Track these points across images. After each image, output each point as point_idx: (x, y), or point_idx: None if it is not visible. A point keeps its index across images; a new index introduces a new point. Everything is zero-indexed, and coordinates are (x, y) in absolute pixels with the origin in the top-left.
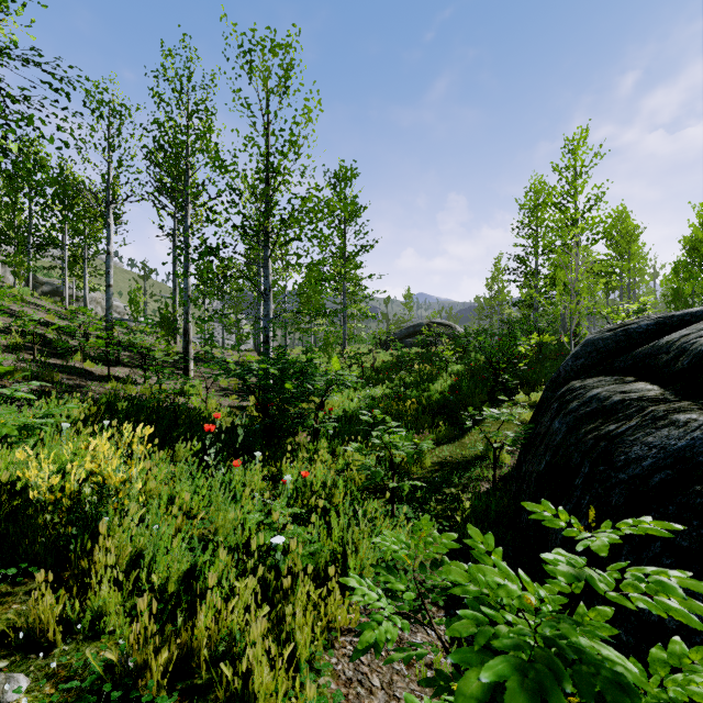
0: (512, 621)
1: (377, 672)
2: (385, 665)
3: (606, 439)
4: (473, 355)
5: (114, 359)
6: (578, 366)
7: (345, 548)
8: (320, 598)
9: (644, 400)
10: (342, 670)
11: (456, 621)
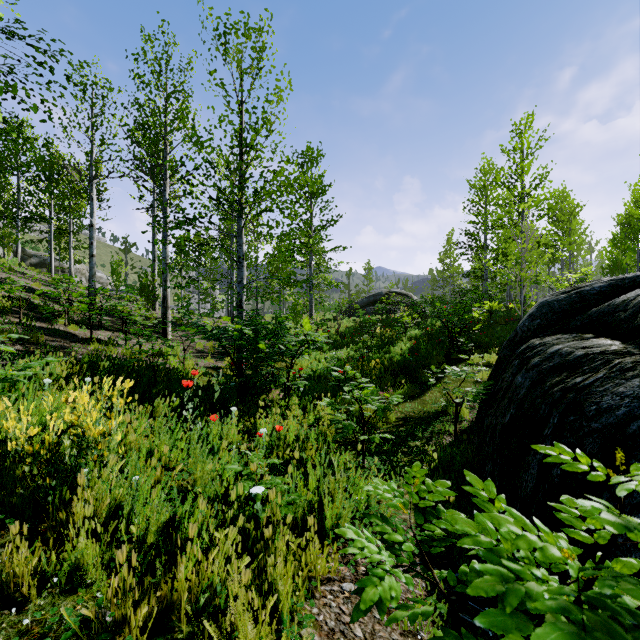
0: (542, 577)
1: (359, 622)
2: (388, 624)
3: (574, 391)
4: (430, 321)
5: (97, 323)
6: (534, 326)
7: (321, 498)
8: (298, 547)
9: (608, 353)
10: (324, 621)
11: (474, 576)
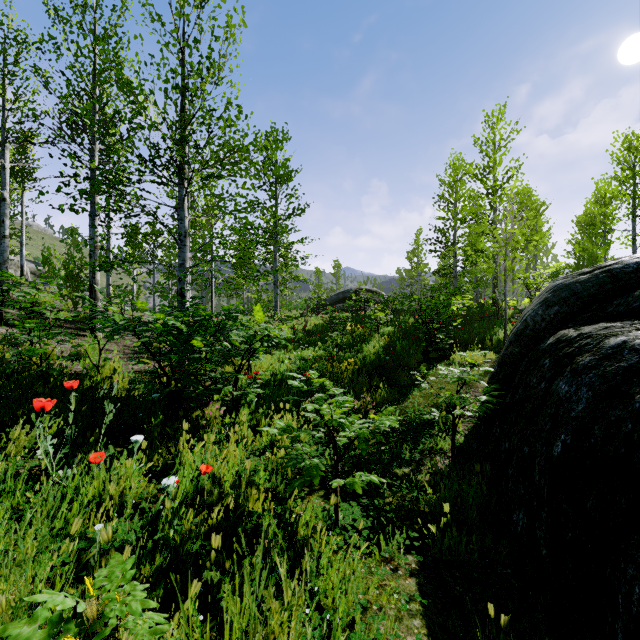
0: None
1: None
2: None
3: None
4: (402, 318)
5: None
6: (551, 315)
7: None
8: None
9: None
10: None
11: None
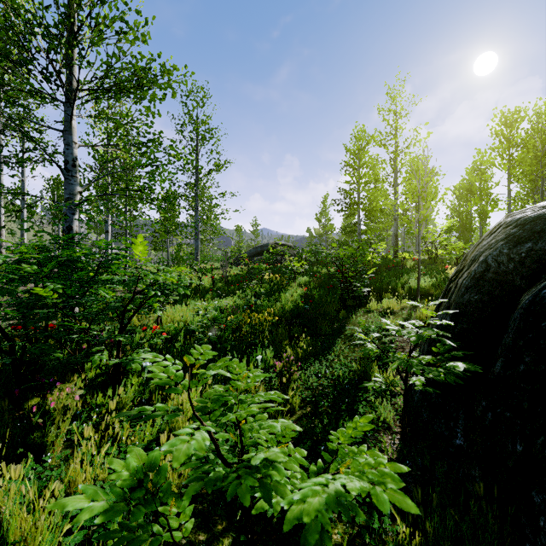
0: None
1: None
2: None
3: None
4: (316, 268)
5: None
6: (521, 253)
7: None
8: None
9: None
10: None
11: None
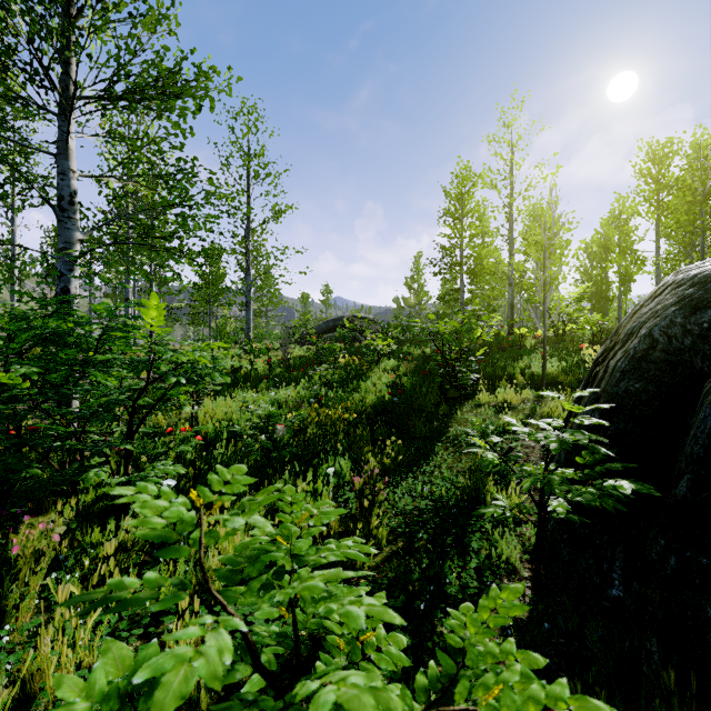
0: None
1: None
2: None
3: None
4: (406, 348)
5: None
6: (703, 323)
7: None
8: None
9: None
10: None
11: None
